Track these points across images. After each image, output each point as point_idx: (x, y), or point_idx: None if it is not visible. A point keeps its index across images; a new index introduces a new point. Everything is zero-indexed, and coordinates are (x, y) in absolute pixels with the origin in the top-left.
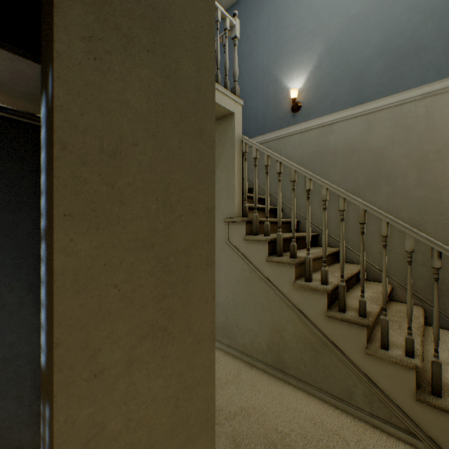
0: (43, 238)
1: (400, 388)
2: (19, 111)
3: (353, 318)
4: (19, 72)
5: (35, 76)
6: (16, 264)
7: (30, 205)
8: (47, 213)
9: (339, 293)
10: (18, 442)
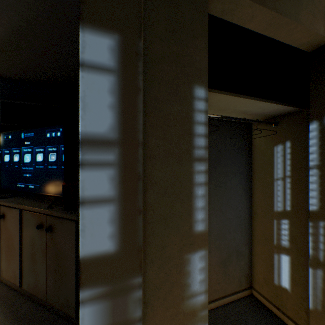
0: (312, 168)
1: None
2: (263, 121)
3: None
4: (277, 110)
5: (281, 109)
6: (240, 179)
7: (243, 155)
8: (320, 160)
9: None
10: (241, 250)
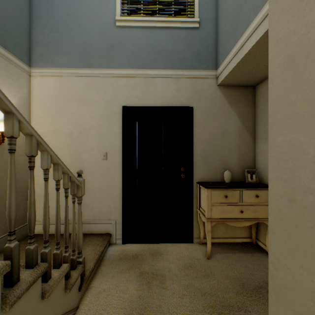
0: None
1: (60, 298)
2: None
3: (37, 272)
4: None
5: None
6: None
7: None
8: None
9: (14, 259)
10: None
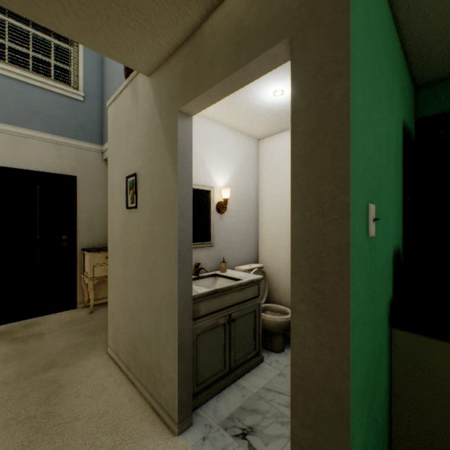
0: None
1: None
2: None
3: None
4: None
5: None
6: None
7: None
8: None
9: None
10: None
